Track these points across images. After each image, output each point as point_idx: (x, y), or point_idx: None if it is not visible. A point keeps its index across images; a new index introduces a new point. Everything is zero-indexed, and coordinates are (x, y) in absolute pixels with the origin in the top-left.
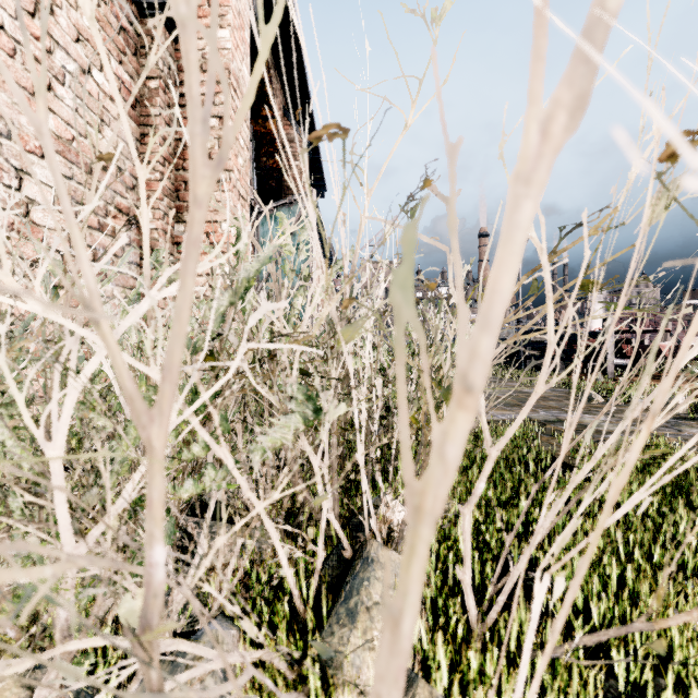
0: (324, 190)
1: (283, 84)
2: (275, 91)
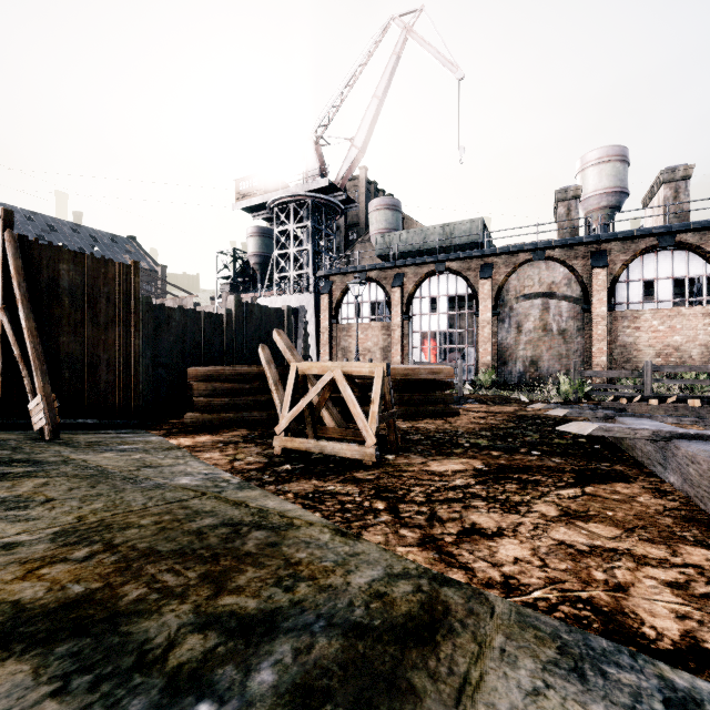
0: None
1: None
2: None
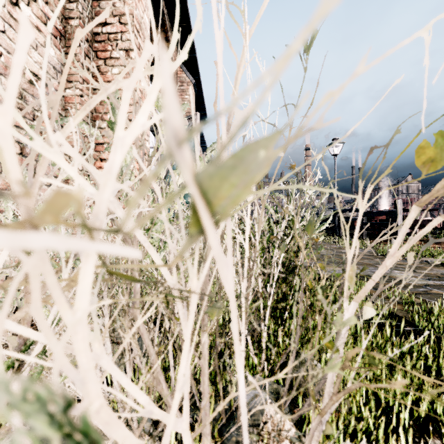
0: (205, 117)
1: (177, 43)
2: None
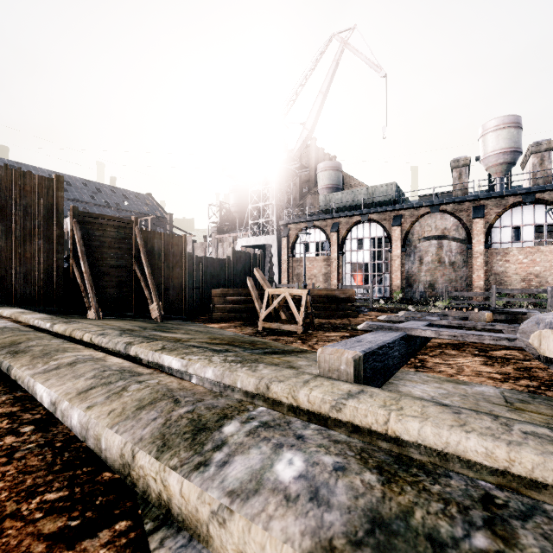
0: None
1: None
2: None
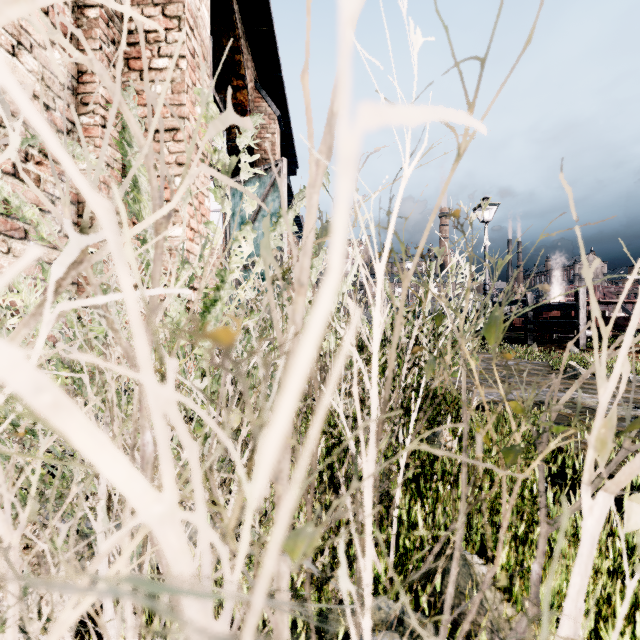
0: (296, 167)
1: (254, 56)
2: (246, 61)
